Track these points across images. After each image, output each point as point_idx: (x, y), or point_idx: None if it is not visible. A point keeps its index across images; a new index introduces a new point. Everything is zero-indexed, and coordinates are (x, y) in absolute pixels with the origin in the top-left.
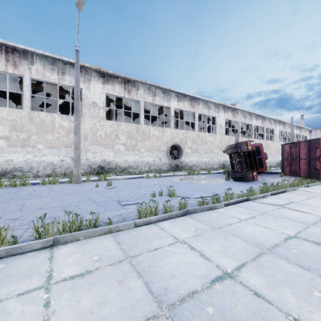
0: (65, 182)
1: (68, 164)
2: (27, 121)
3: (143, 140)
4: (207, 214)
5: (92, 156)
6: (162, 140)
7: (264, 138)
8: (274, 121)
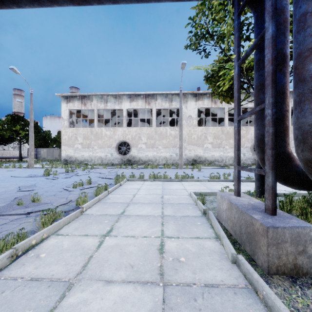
0: (174, 168)
1: (174, 158)
2: (154, 133)
3: (227, 139)
4: (248, 183)
5: (188, 152)
6: (246, 137)
7: None
8: None
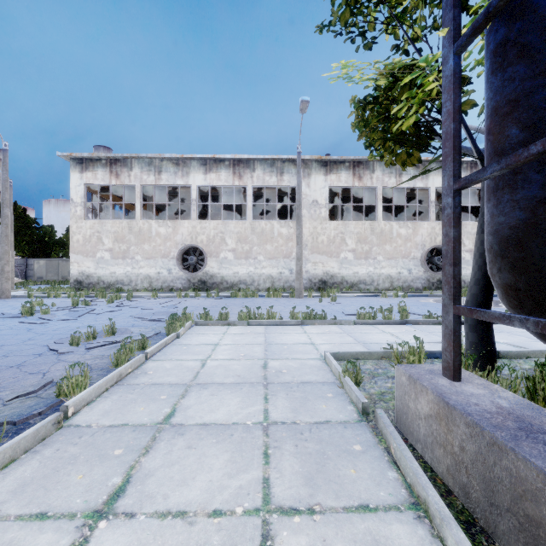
0: (287, 297)
1: (286, 277)
2: (250, 231)
3: (380, 243)
4: (430, 326)
5: (312, 267)
6: (413, 241)
7: None
8: None
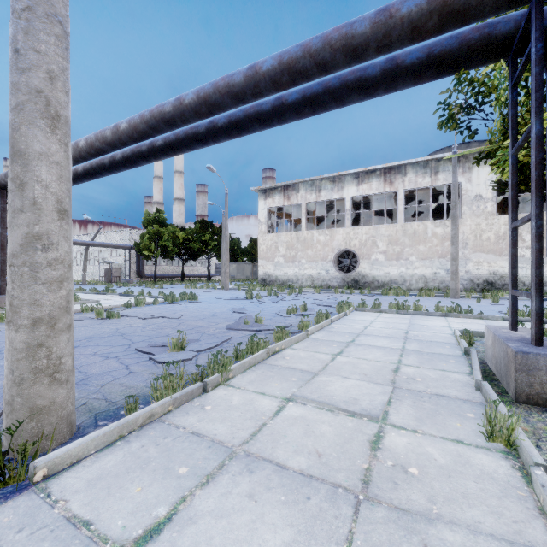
0: (441, 297)
1: (442, 278)
2: (401, 234)
3: None
4: None
5: (474, 267)
6: None
7: None
8: None
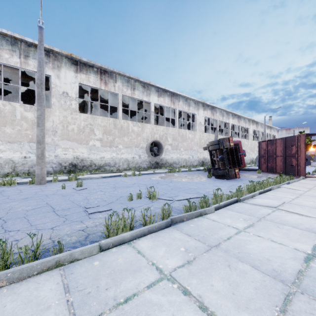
0: (26, 183)
1: (33, 162)
2: None
3: (121, 135)
4: (197, 223)
5: (63, 152)
6: (141, 136)
7: (239, 136)
8: (248, 121)
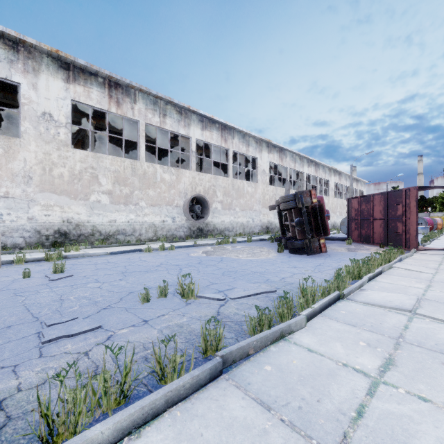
0: None
1: None
2: None
3: (143, 187)
4: (278, 359)
5: (43, 212)
6: (176, 188)
7: (317, 192)
8: (329, 170)
